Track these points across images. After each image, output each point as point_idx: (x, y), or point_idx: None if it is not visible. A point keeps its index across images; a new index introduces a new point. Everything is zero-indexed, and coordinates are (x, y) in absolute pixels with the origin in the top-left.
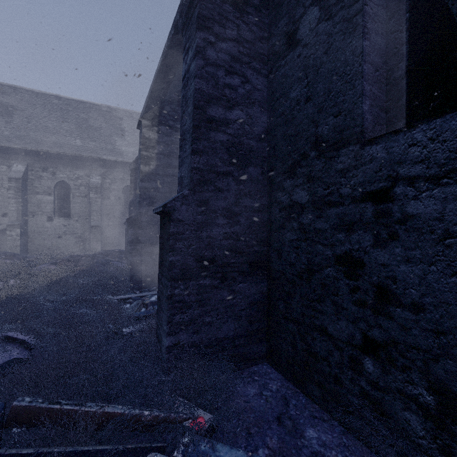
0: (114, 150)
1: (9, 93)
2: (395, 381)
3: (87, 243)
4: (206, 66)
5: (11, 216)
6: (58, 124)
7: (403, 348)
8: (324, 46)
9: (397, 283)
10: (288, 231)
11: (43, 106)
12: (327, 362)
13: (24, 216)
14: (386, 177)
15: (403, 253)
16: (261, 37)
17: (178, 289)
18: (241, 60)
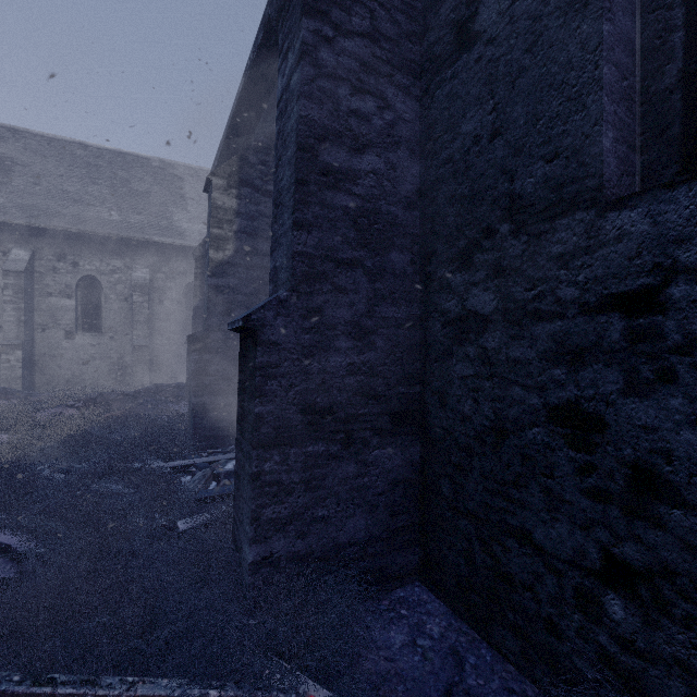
0: (170, 227)
1: (6, 138)
2: (671, 644)
3: (128, 373)
4: (319, 78)
5: (7, 330)
6: (82, 187)
7: (686, 583)
8: (526, 38)
9: (674, 463)
10: (459, 361)
11: (59, 159)
12: (532, 593)
13: (29, 331)
14: (651, 268)
15: (686, 407)
16: (411, 32)
17: (271, 462)
18: (377, 70)
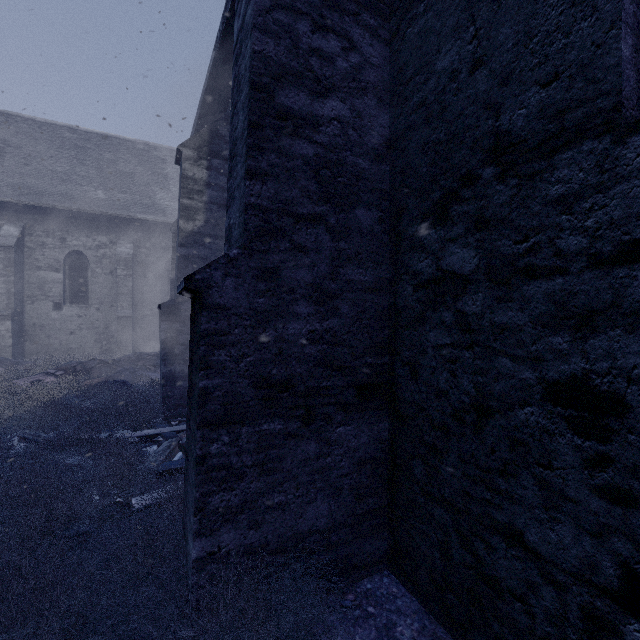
0: (153, 205)
1: None
2: None
3: (113, 342)
4: (275, 10)
5: None
6: (70, 168)
7: None
8: None
9: None
10: (433, 328)
11: (49, 142)
12: (524, 605)
13: (19, 303)
14: None
15: None
16: None
17: (218, 443)
18: (342, 7)
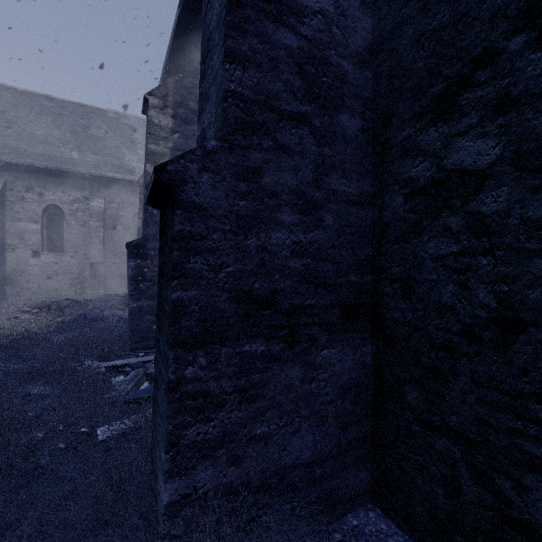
0: (122, 166)
1: None
2: None
3: (86, 286)
4: None
5: None
6: (48, 131)
7: None
8: None
9: None
10: (433, 238)
11: (28, 108)
12: None
13: (0, 250)
14: None
15: None
16: None
17: (194, 366)
18: None
